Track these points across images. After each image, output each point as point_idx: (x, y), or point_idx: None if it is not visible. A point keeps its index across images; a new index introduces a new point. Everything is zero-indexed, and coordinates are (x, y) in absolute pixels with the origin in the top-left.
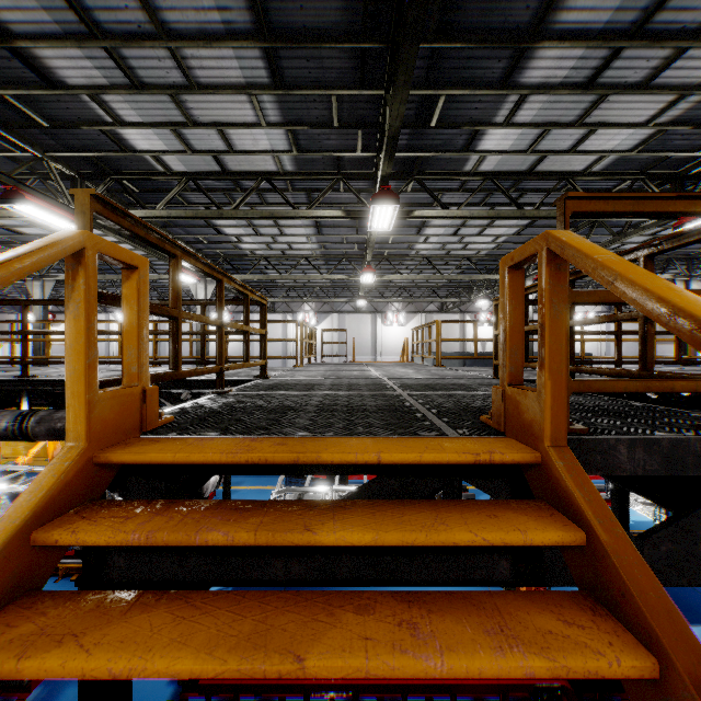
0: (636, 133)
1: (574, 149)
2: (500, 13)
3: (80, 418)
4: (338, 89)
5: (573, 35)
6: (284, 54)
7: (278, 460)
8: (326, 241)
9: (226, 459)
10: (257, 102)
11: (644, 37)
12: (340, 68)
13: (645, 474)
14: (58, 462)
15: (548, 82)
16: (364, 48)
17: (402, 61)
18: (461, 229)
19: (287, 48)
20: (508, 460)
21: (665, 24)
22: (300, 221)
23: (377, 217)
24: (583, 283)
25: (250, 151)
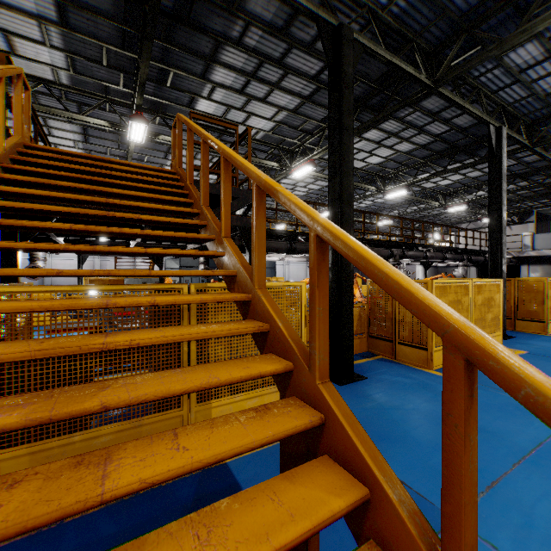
0: (269, 123)
1: (244, 123)
2: (195, 43)
3: (21, 128)
4: (108, 44)
5: (229, 66)
6: (71, 11)
7: (96, 157)
8: (92, 150)
9: (78, 153)
10: (46, 30)
11: (257, 79)
12: (109, 33)
13: (212, 193)
14: (16, 137)
15: (224, 84)
16: (125, 30)
17: (145, 48)
18: (194, 160)
19: (74, 9)
20: (168, 170)
21: (263, 76)
22: (69, 127)
23: (134, 131)
24: (272, 215)
25: (32, 59)
